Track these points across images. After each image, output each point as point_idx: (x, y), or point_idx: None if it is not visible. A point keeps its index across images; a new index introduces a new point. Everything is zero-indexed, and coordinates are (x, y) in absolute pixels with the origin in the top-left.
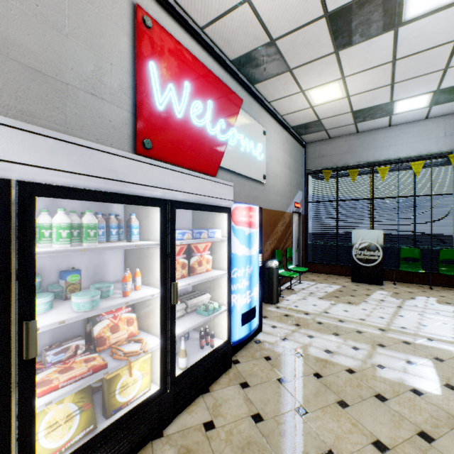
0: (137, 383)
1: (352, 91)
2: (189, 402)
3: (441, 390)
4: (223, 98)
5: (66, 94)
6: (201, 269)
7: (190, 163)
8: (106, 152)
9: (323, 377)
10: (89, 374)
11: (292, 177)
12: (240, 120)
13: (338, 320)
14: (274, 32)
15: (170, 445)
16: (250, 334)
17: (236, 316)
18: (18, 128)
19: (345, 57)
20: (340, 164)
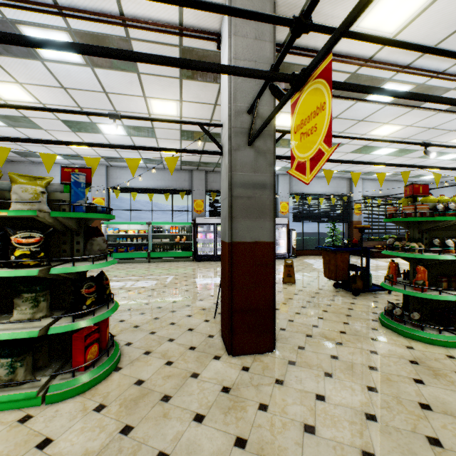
0: None
1: None
2: None
3: None
4: None
5: None
6: None
7: None
8: None
9: None
10: None
11: None
12: None
13: None
14: None
15: None
16: None
17: None
18: None
19: None
20: None
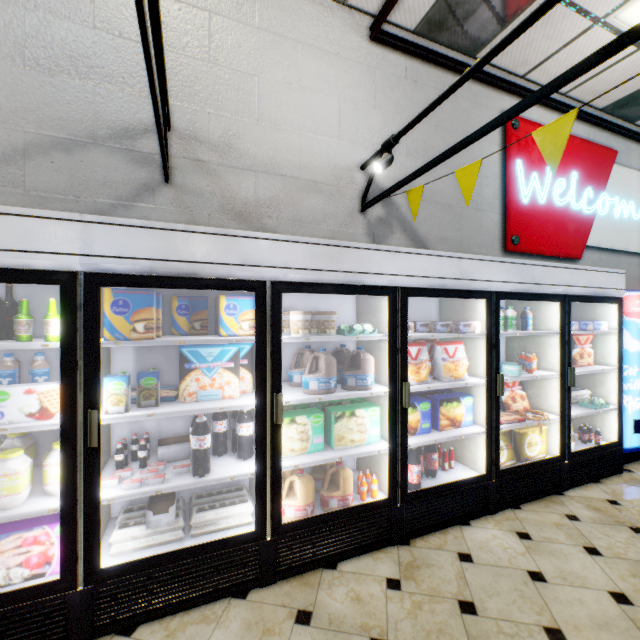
0: (537, 446)
1: None
2: (581, 483)
3: None
4: (590, 162)
5: (461, 216)
6: (582, 362)
7: (552, 249)
8: (529, 264)
9: None
10: (515, 422)
11: None
12: (613, 179)
13: None
14: None
15: (575, 501)
16: None
17: (626, 421)
18: (495, 261)
19: None
20: None
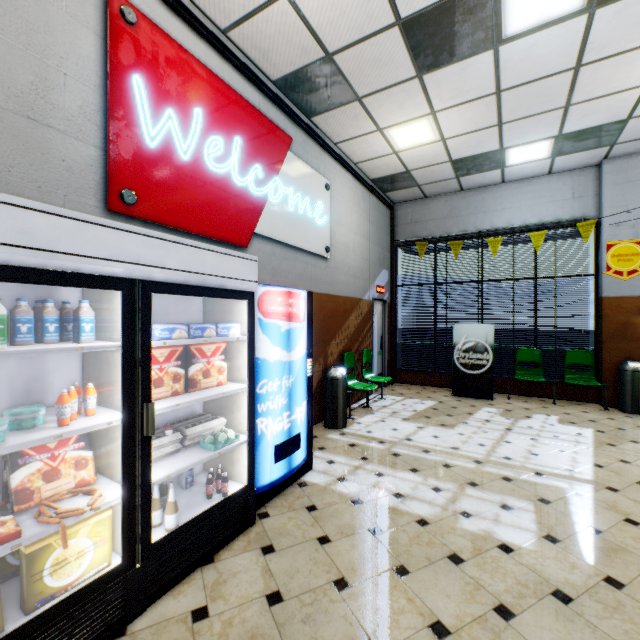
0: (86, 556)
1: (447, 133)
2: (178, 580)
3: (538, 544)
4: (260, 135)
5: None
6: (209, 382)
7: (204, 227)
8: (13, 204)
9: (382, 533)
10: None
11: (373, 250)
12: (289, 167)
13: (421, 451)
14: (329, 44)
15: None
16: (289, 474)
17: (266, 449)
18: None
19: (432, 83)
20: (440, 234)
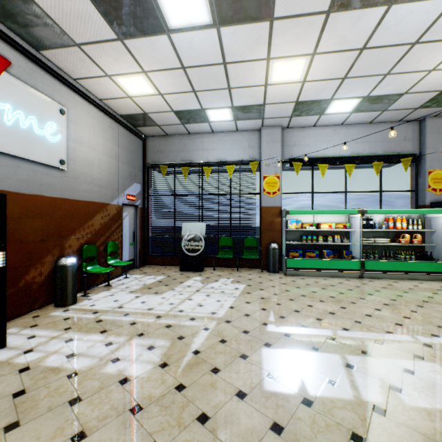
0: None
1: (162, 90)
2: None
3: (152, 371)
4: None
5: None
6: None
7: None
8: None
9: (24, 394)
10: None
11: (123, 168)
12: (5, 85)
13: (123, 315)
14: None
15: None
16: None
17: None
18: None
19: (133, 48)
20: (177, 161)
